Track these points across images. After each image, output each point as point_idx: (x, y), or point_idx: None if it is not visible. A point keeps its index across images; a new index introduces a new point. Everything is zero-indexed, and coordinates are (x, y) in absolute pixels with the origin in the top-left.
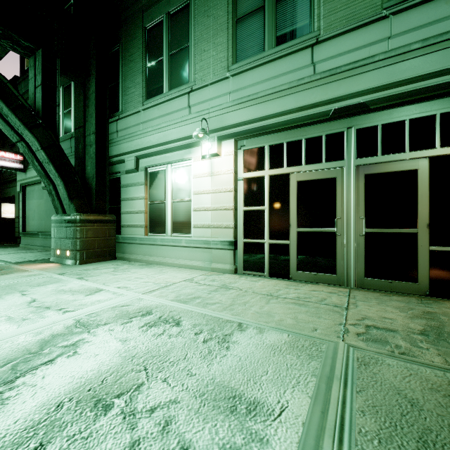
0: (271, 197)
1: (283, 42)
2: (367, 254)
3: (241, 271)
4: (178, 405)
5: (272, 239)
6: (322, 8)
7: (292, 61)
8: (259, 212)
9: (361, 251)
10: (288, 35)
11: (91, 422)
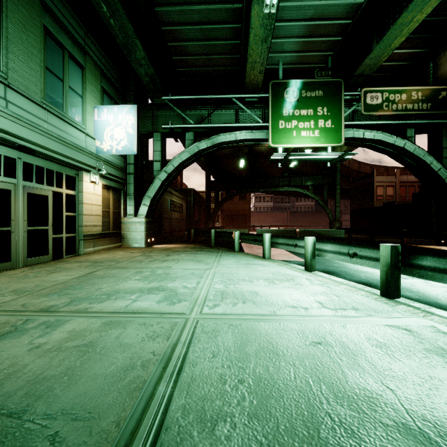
0: None
1: None
2: (29, 243)
3: None
4: (141, 276)
5: None
6: (9, 61)
7: None
8: None
9: (26, 242)
10: None
11: (150, 280)
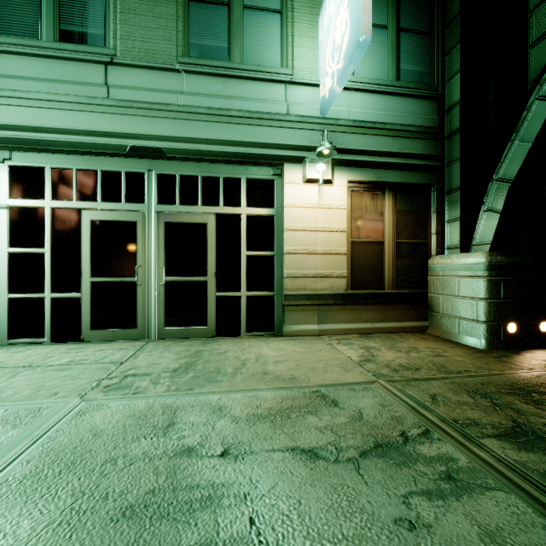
0: (55, 237)
1: (70, 41)
2: (167, 304)
3: (5, 341)
4: None
5: (56, 292)
6: (119, 26)
7: (81, 71)
8: (35, 256)
9: (162, 300)
10: (77, 36)
11: None
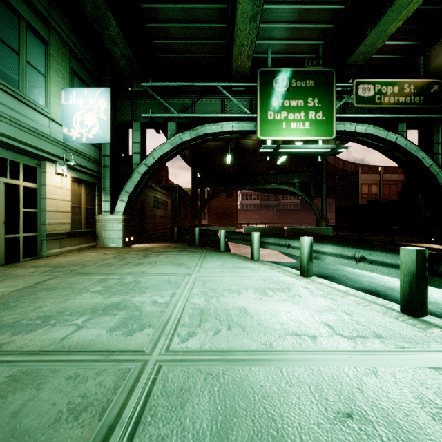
0: None
1: None
2: None
3: None
4: (103, 286)
5: None
6: None
7: None
8: None
9: None
10: None
11: (113, 292)
